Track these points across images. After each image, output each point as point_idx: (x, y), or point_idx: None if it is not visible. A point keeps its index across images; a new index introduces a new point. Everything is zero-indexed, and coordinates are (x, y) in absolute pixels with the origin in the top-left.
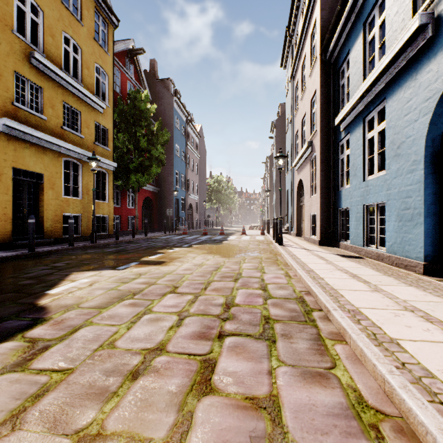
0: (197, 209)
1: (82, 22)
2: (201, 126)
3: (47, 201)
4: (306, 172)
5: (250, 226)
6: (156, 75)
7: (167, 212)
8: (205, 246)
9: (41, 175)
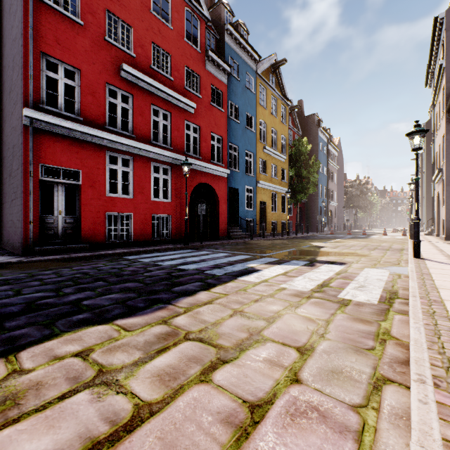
0: (336, 214)
1: (277, 117)
2: (338, 139)
3: (267, 215)
4: (440, 188)
5: (393, 229)
6: (302, 112)
7: (318, 218)
8: (355, 239)
9: (265, 202)
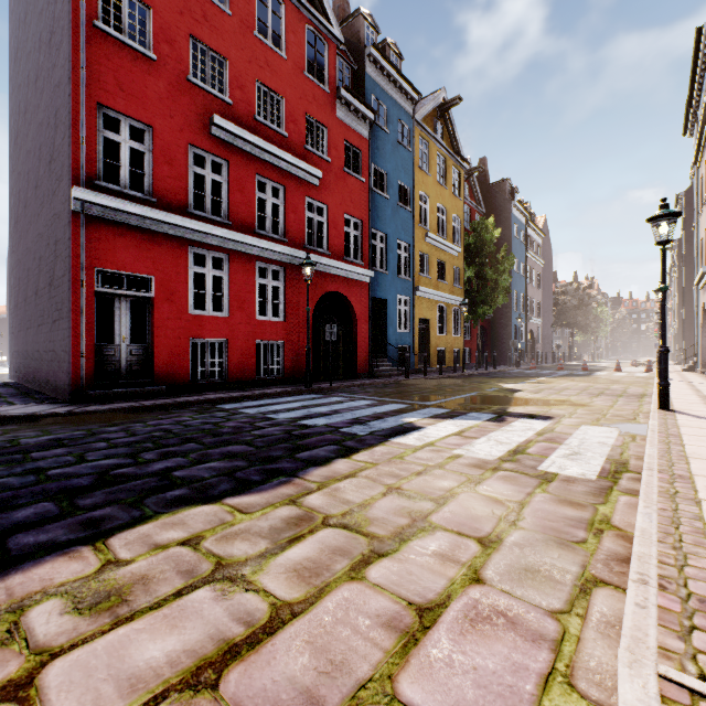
0: (539, 336)
1: (446, 187)
2: (544, 217)
3: (430, 339)
4: None
5: (631, 361)
6: (486, 177)
7: (511, 344)
8: (570, 378)
9: (427, 320)
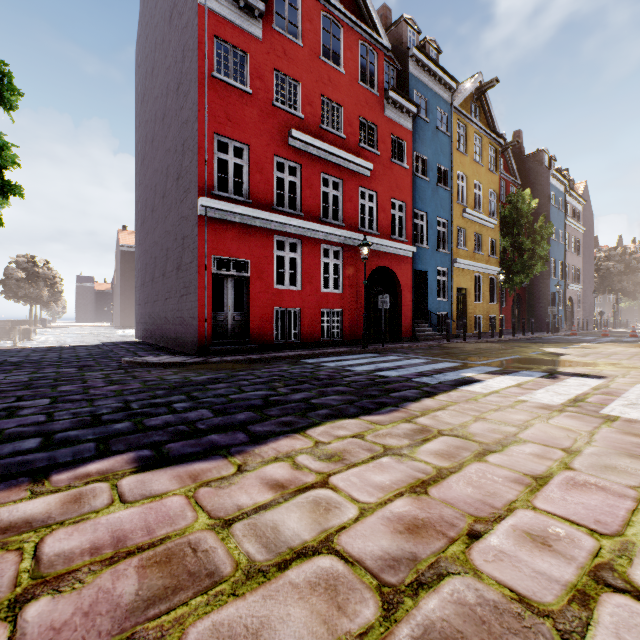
0: (579, 303)
1: (482, 164)
2: (584, 183)
3: (467, 307)
4: None
5: None
6: (521, 149)
7: (549, 311)
8: (617, 344)
9: (464, 289)
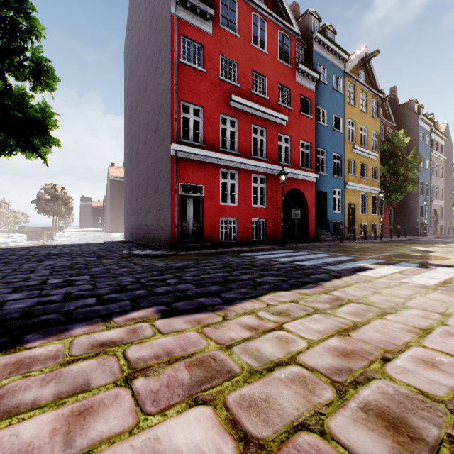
0: (442, 214)
1: (367, 113)
2: (445, 124)
3: (355, 217)
4: None
5: None
6: (396, 100)
7: (418, 220)
8: None
9: (353, 204)
